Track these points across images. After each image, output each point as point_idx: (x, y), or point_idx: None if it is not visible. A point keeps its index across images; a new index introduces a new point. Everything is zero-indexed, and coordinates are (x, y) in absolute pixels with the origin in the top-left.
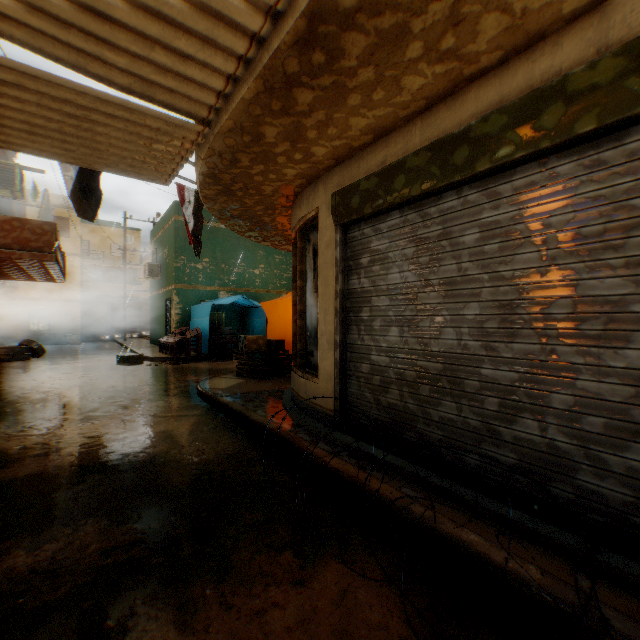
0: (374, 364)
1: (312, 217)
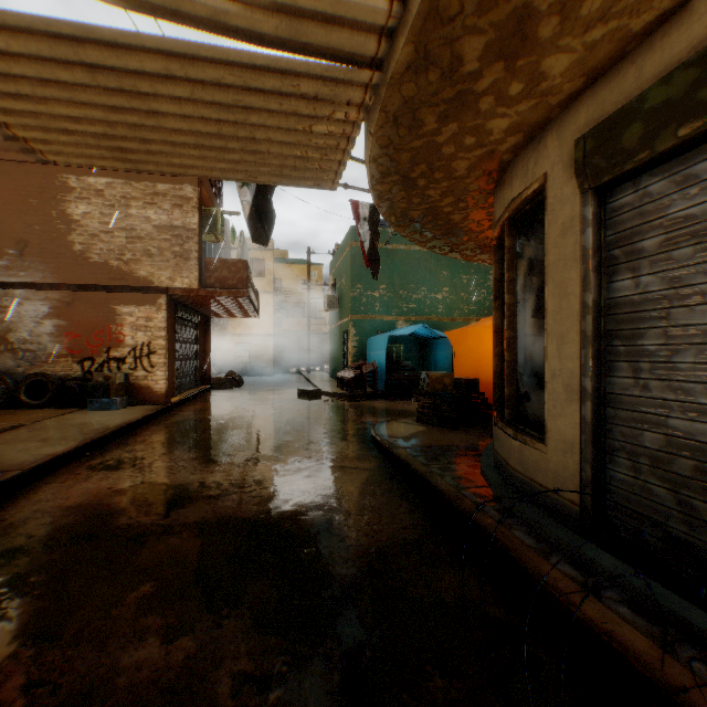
0: (675, 435)
1: (532, 193)
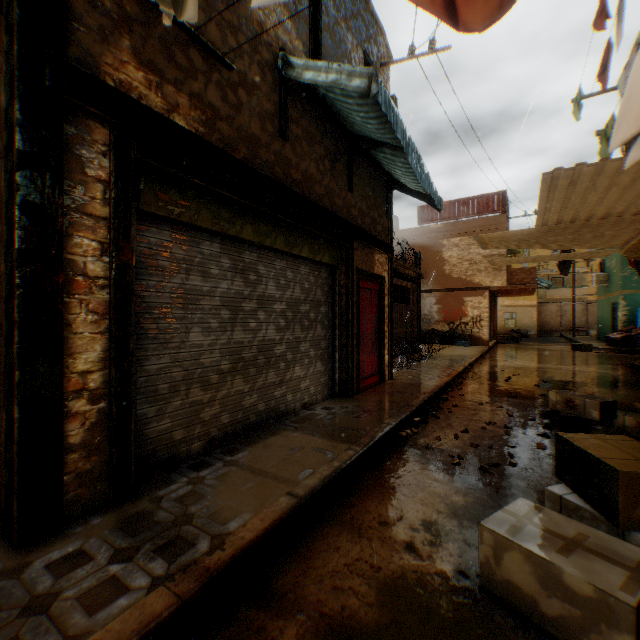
0: None
1: None
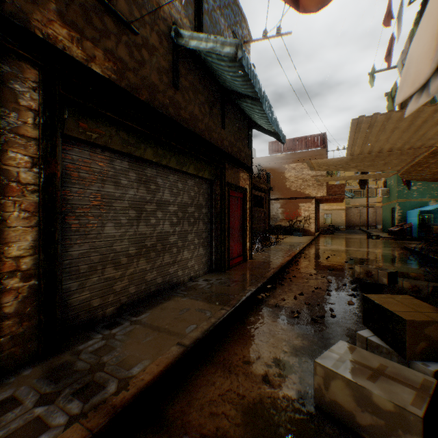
0: None
1: None
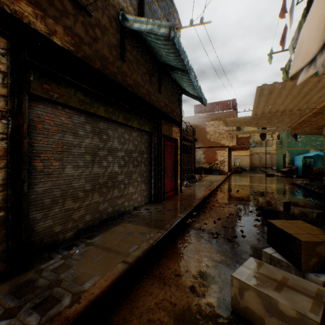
0: None
1: (324, 134)
